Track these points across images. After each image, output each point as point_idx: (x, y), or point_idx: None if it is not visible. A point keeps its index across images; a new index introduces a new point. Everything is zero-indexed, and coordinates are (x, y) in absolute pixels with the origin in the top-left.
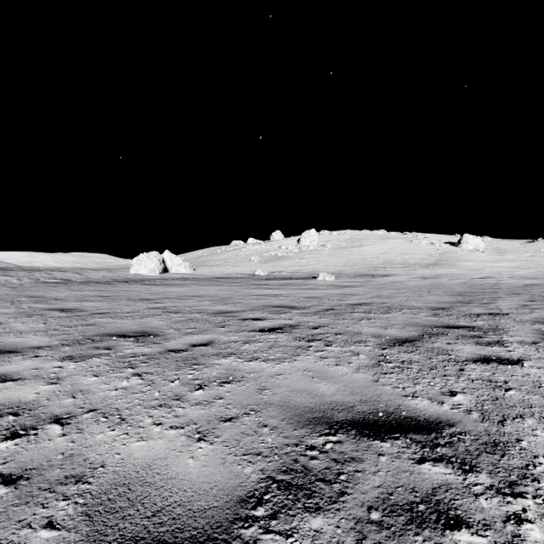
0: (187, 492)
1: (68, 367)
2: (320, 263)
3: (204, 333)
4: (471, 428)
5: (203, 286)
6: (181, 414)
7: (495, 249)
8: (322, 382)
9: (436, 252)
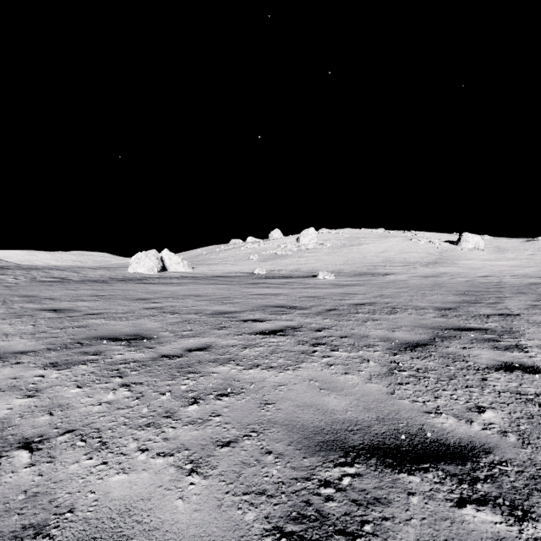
0: None
1: (50, 376)
2: (319, 262)
3: (201, 336)
4: (512, 456)
5: (201, 285)
6: (171, 436)
7: (494, 247)
8: (331, 395)
9: (436, 251)
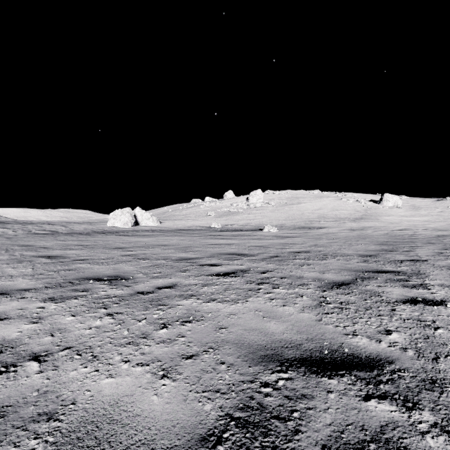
0: (151, 430)
1: (49, 308)
2: (265, 218)
3: (168, 277)
4: (409, 366)
5: (168, 237)
6: (147, 351)
7: (410, 206)
8: (272, 322)
9: (361, 209)
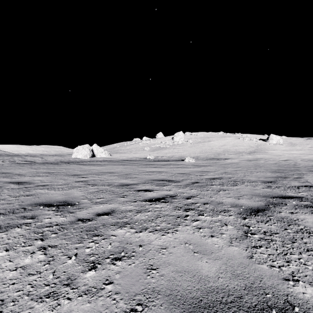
0: None
1: None
2: (185, 151)
3: (108, 203)
4: None
5: (115, 166)
6: (65, 311)
7: (288, 143)
8: (203, 259)
9: (254, 145)
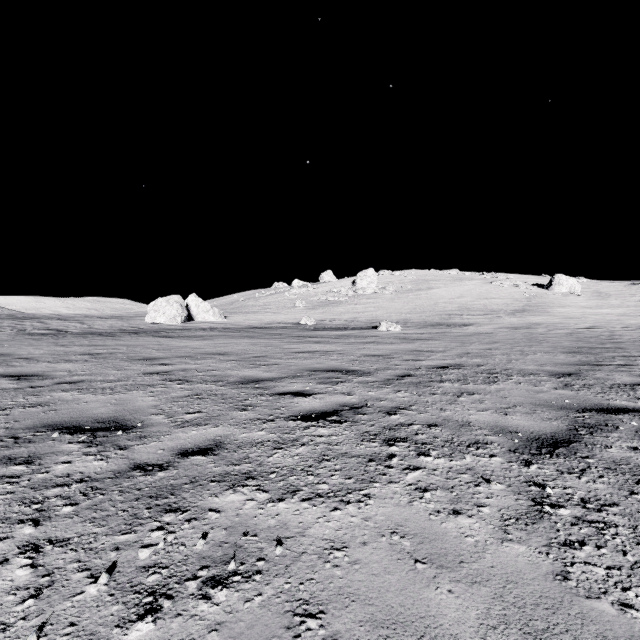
0: None
1: None
2: (380, 310)
3: (211, 423)
4: None
5: (232, 339)
6: None
7: (594, 292)
8: (441, 583)
9: (522, 296)
